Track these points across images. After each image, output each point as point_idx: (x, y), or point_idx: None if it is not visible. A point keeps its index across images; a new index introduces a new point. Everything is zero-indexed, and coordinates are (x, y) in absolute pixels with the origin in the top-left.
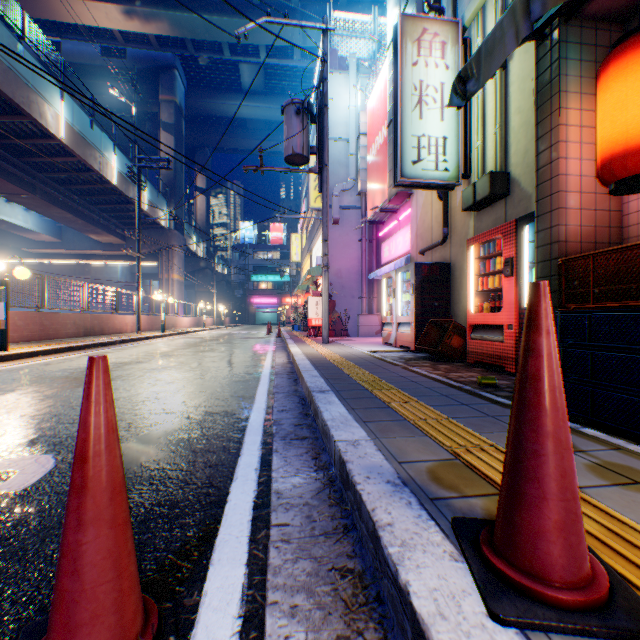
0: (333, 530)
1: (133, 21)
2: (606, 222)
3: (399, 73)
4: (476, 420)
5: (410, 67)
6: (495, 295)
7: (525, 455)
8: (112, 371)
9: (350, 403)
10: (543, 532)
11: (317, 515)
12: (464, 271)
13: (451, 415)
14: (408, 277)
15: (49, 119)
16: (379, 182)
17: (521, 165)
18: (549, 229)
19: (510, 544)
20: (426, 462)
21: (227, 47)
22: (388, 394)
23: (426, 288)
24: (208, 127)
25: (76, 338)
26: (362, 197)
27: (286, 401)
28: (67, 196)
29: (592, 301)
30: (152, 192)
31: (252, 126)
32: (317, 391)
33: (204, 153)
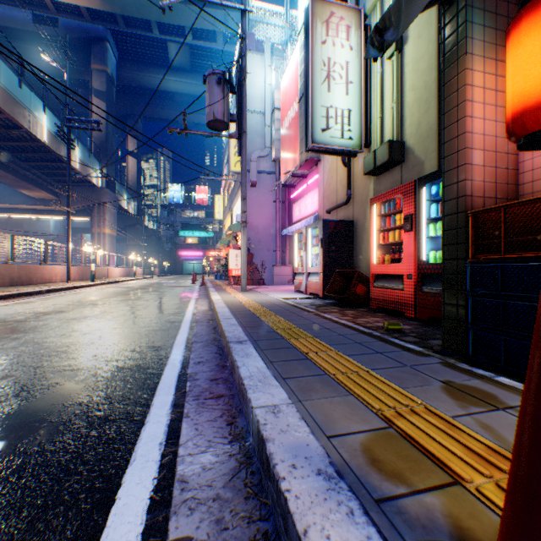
0: None
1: None
2: (505, 179)
3: (310, 49)
4: (396, 371)
5: (320, 45)
6: (394, 248)
7: None
8: (27, 322)
9: (268, 355)
10: None
11: (230, 517)
12: (365, 228)
13: (370, 366)
14: (317, 233)
15: None
16: (291, 150)
17: (415, 135)
18: (456, 184)
19: None
20: (358, 435)
21: (156, 26)
22: (305, 343)
23: (333, 242)
24: (139, 97)
25: (0, 288)
26: (276, 163)
27: (204, 351)
28: None
29: (503, 252)
30: (84, 152)
31: (180, 99)
32: (235, 342)
33: (135, 121)
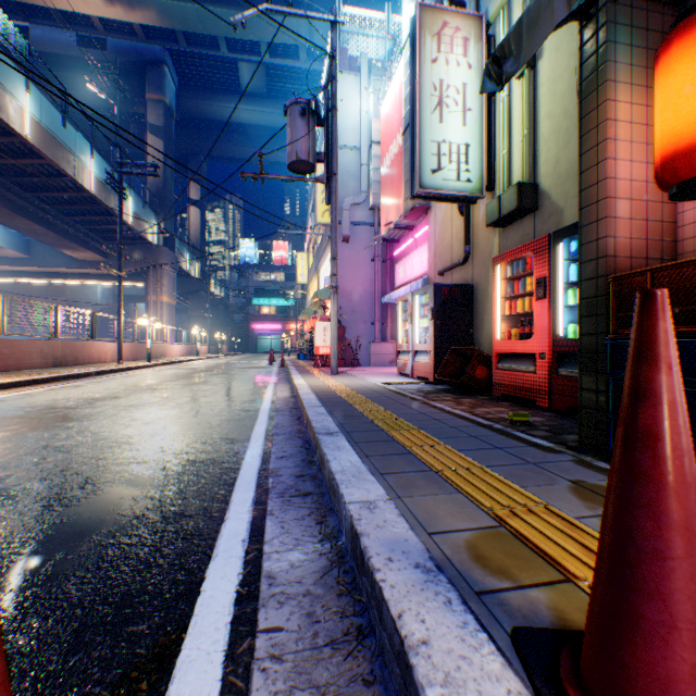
0: (343, 636)
1: (115, 7)
2: (658, 235)
3: (417, 70)
4: (516, 469)
5: (429, 64)
6: (524, 320)
7: (640, 556)
8: (79, 409)
9: (363, 448)
10: (674, 682)
11: (321, 612)
12: (488, 294)
13: (485, 463)
14: (426, 300)
15: (11, 113)
16: (394, 196)
17: (552, 176)
18: (595, 242)
19: (616, 694)
20: (463, 532)
21: (224, 42)
22: (408, 436)
23: (446, 312)
24: (203, 132)
25: (43, 369)
26: (375, 212)
27: (287, 445)
28: (35, 205)
29: None
30: (137, 203)
31: (253, 133)
32: (324, 433)
33: (198, 161)
